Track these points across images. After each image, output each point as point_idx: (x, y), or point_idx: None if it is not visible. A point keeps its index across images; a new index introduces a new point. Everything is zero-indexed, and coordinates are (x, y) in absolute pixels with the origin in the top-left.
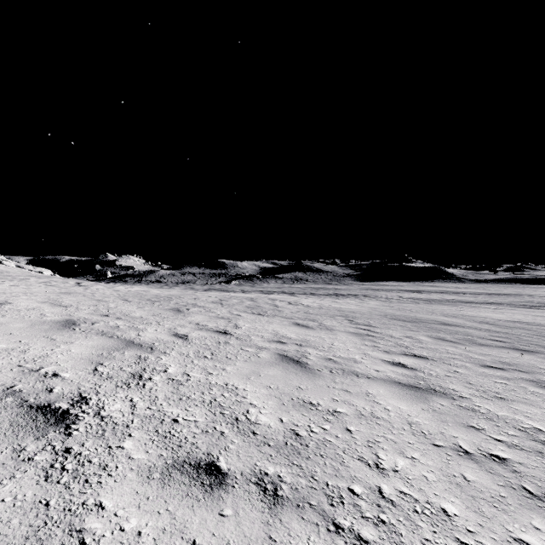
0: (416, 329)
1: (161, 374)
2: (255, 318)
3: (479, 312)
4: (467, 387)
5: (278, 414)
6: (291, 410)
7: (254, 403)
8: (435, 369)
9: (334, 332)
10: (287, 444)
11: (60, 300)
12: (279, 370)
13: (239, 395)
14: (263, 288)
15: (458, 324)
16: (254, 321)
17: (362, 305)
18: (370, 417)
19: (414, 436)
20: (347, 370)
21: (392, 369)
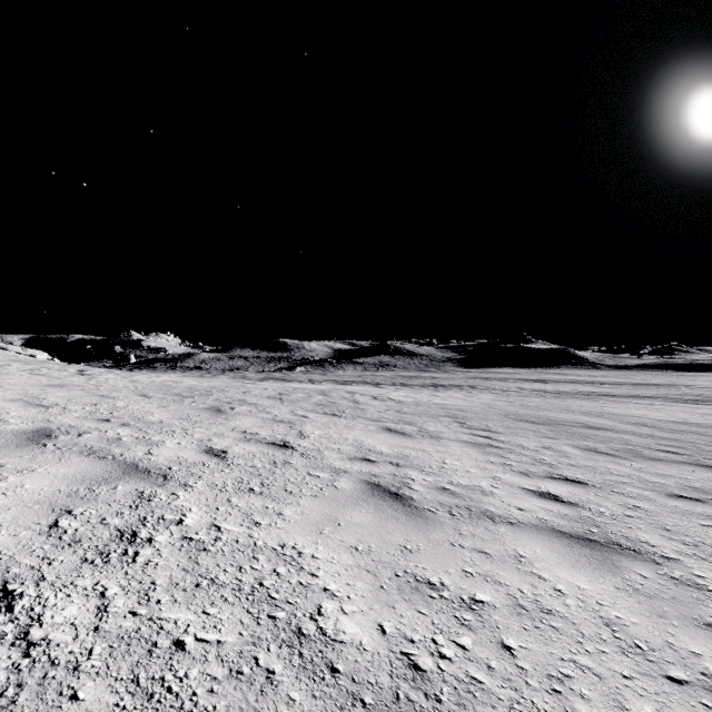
0: (555, 436)
1: (171, 528)
2: (329, 420)
3: (628, 410)
4: (665, 536)
5: (376, 613)
6: (397, 602)
7: (330, 587)
8: (604, 503)
9: (442, 442)
10: (399, 699)
11: (43, 396)
12: (370, 513)
13: (305, 570)
14: (338, 376)
15: (608, 428)
16: (327, 426)
17: (471, 400)
18: (536, 612)
19: (626, 657)
20: (475, 508)
21: (541, 505)
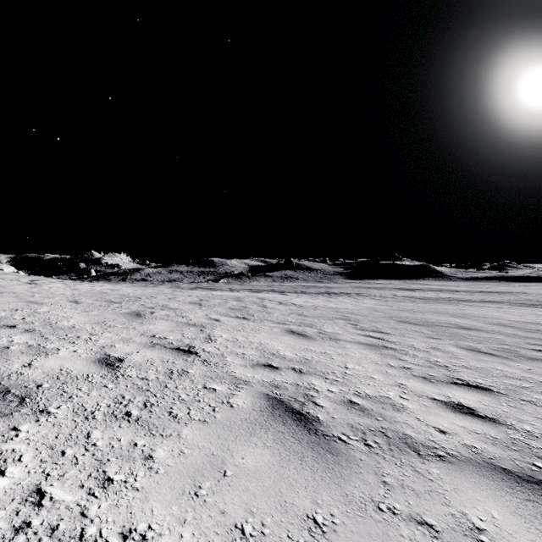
0: (437, 336)
1: None
2: (238, 323)
3: (485, 312)
4: None
5: None
6: None
7: None
8: (524, 416)
9: (340, 344)
10: None
11: None
12: (267, 449)
13: None
14: (252, 286)
15: (478, 328)
16: (235, 329)
17: (359, 304)
18: None
19: None
20: (392, 433)
21: (461, 423)
